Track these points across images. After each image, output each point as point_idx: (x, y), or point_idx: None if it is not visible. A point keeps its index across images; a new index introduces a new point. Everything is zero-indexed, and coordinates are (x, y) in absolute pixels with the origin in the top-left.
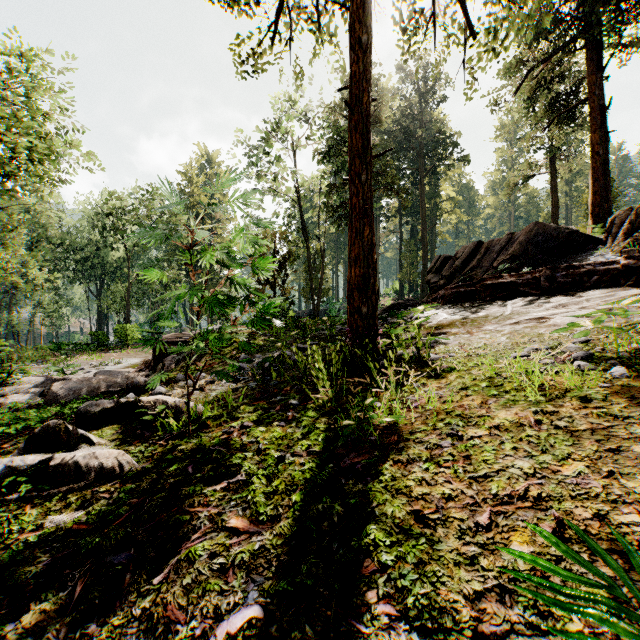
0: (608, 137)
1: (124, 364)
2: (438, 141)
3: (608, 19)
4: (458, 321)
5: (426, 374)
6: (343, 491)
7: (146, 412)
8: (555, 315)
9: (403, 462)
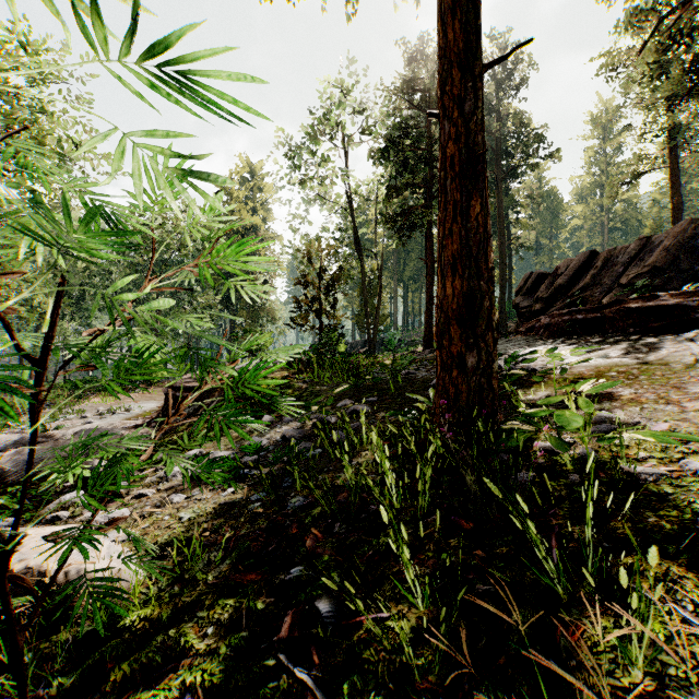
0: None
1: (136, 411)
2: (519, 137)
3: None
4: (611, 370)
5: (678, 550)
6: None
7: None
8: None
9: None
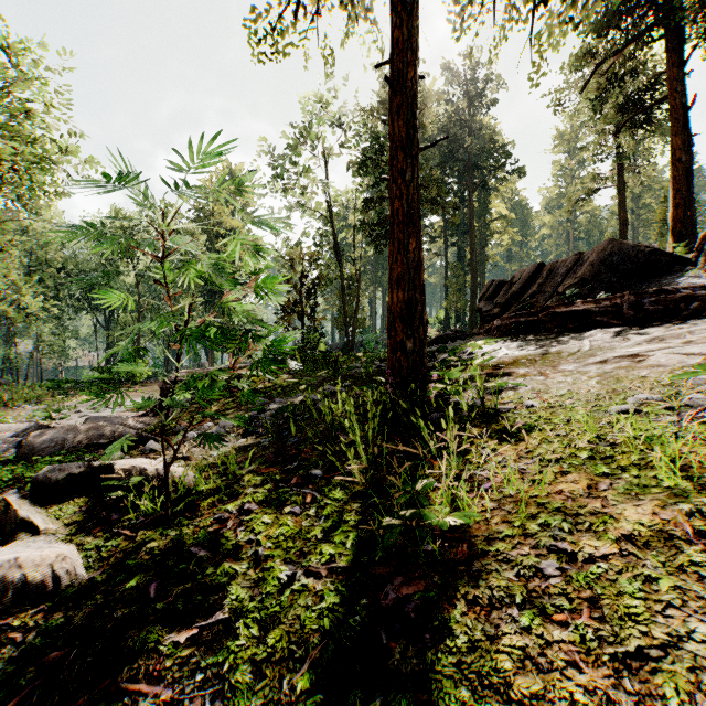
0: (691, 141)
1: (128, 406)
2: (489, 151)
3: (691, 3)
4: (524, 358)
5: (496, 434)
6: (384, 667)
7: (117, 484)
8: (653, 352)
9: (483, 604)
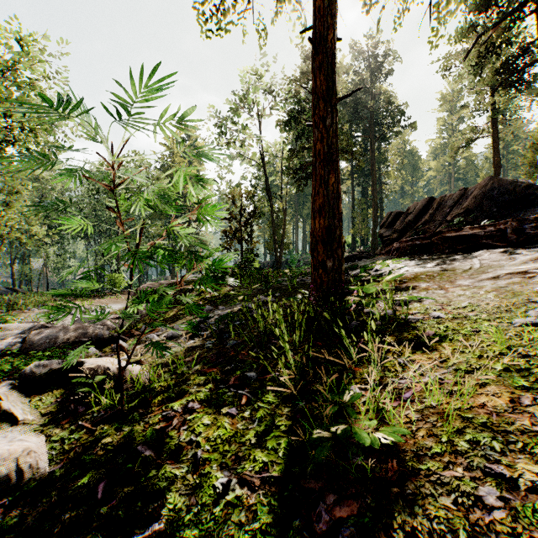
0: None
1: (108, 310)
2: (387, 111)
3: None
4: (423, 274)
5: (409, 343)
6: None
7: (85, 381)
8: None
9: None
